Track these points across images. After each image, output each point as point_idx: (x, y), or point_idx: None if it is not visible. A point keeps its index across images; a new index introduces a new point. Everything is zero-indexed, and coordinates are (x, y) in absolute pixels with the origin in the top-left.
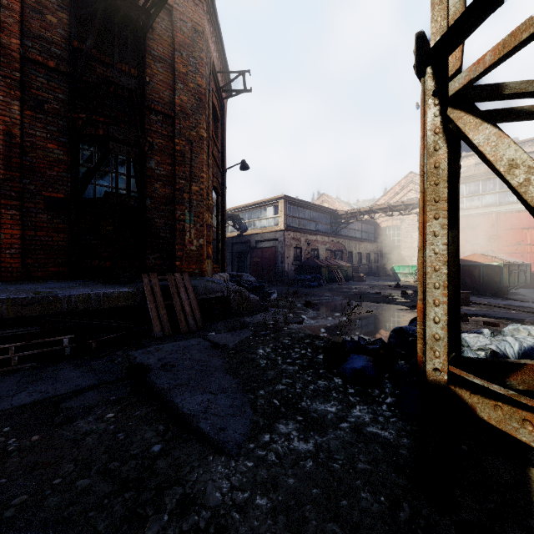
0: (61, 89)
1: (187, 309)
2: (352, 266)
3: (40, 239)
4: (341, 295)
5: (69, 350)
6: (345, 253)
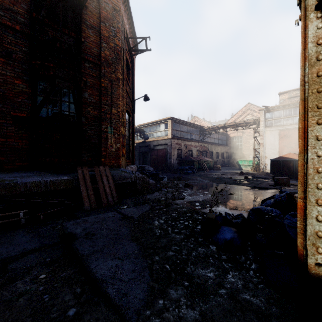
0: (24, 44)
1: (107, 190)
2: (213, 161)
3: (9, 144)
4: (207, 179)
5: (24, 220)
6: (209, 152)
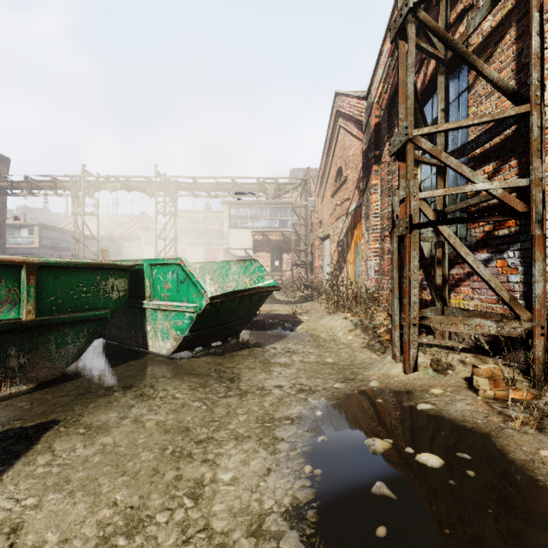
0: None
1: None
2: None
3: None
4: None
5: None
6: None
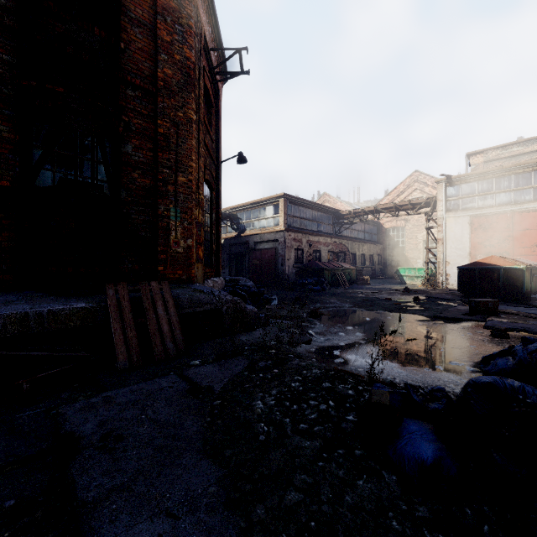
0: (6, 49)
1: (165, 328)
2: (356, 269)
3: None
4: (348, 302)
5: None
6: (348, 255)
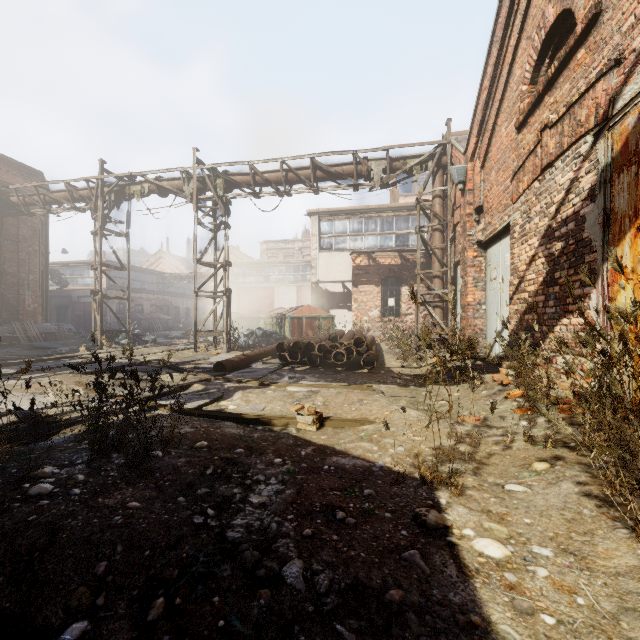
0: None
1: (35, 335)
2: (173, 319)
3: None
4: None
5: None
6: (172, 308)
